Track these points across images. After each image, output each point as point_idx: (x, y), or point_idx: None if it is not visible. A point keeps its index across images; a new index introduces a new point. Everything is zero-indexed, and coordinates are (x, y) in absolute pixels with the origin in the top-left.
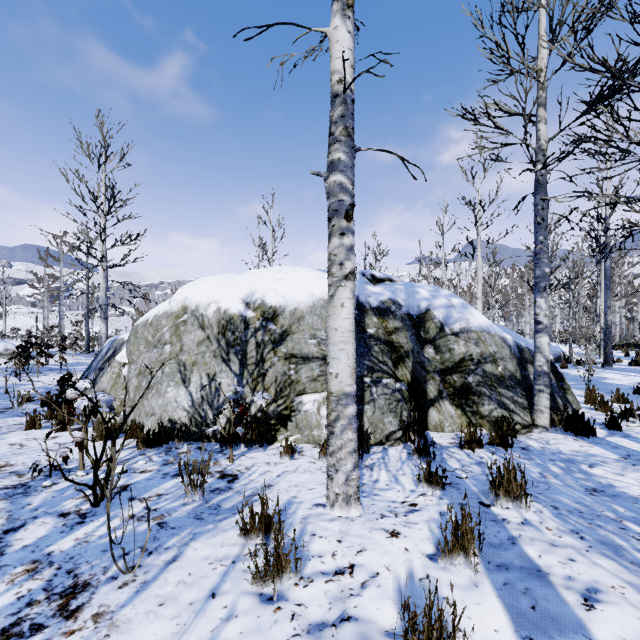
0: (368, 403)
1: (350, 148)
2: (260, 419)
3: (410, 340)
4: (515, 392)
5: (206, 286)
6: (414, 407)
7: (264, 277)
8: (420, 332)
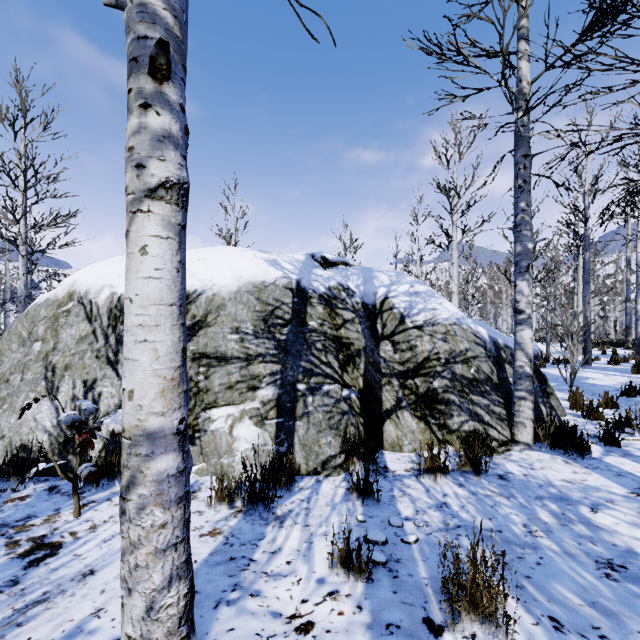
0: (300, 418)
1: None
2: None
3: (362, 335)
4: (491, 399)
5: (105, 266)
6: (366, 420)
7: None
8: (376, 325)
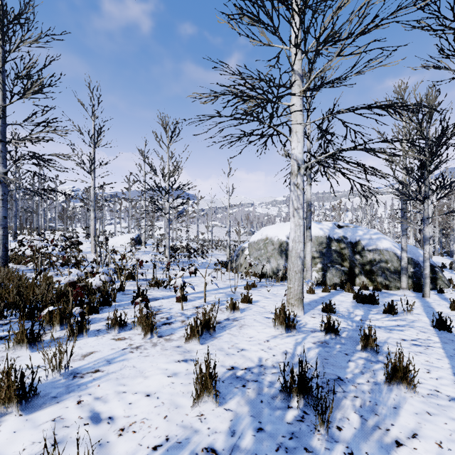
0: (328, 272)
1: (310, 213)
2: None
3: (349, 252)
4: (395, 275)
5: (273, 230)
6: (350, 277)
7: None
8: (354, 249)
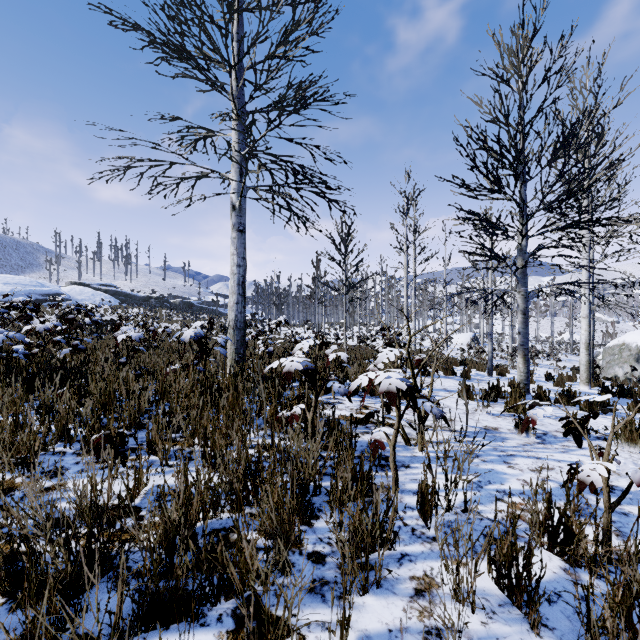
0: None
1: None
2: None
3: None
4: None
5: (633, 336)
6: None
7: None
8: None
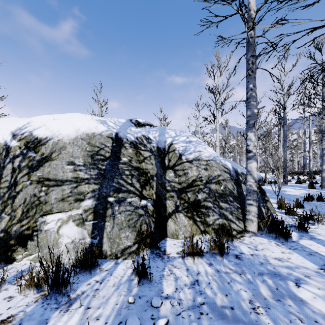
0: (108, 220)
1: None
2: (0, 240)
3: (155, 166)
4: (233, 205)
5: None
6: (157, 219)
7: (43, 117)
8: (164, 160)
